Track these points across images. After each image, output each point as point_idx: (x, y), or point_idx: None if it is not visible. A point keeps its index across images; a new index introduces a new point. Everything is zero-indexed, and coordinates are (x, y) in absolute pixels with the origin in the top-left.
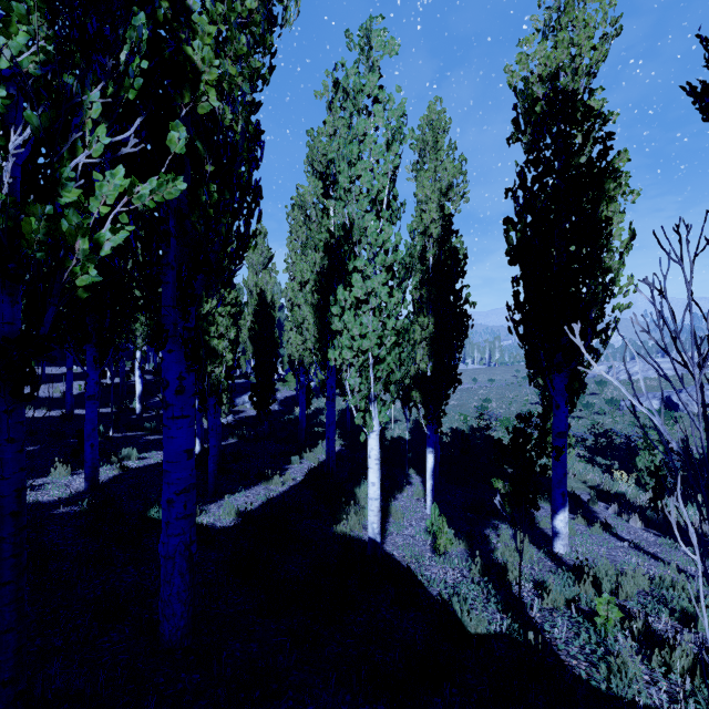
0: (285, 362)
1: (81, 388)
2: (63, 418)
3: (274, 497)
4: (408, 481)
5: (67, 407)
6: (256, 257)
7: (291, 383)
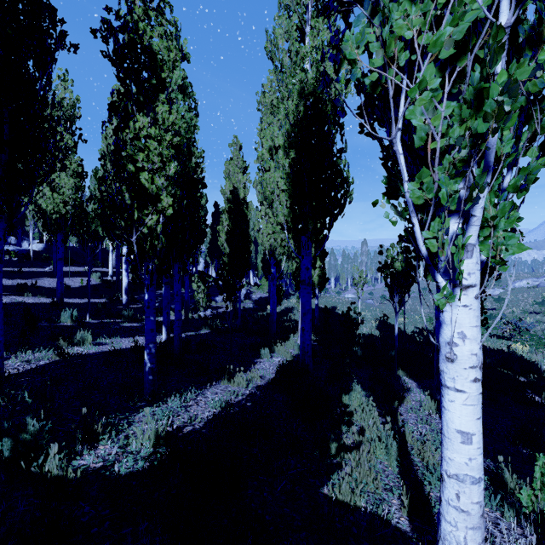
0: (259, 270)
1: (83, 282)
2: (52, 304)
3: (232, 405)
4: (402, 386)
5: (57, 294)
6: (232, 167)
7: (264, 287)
